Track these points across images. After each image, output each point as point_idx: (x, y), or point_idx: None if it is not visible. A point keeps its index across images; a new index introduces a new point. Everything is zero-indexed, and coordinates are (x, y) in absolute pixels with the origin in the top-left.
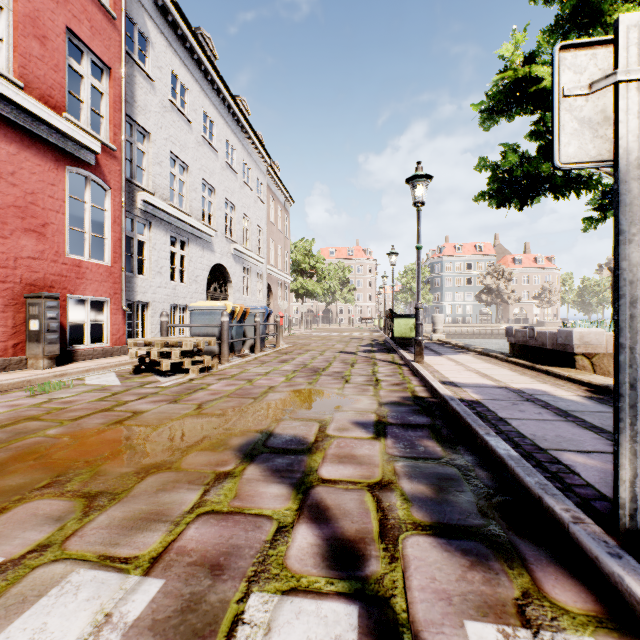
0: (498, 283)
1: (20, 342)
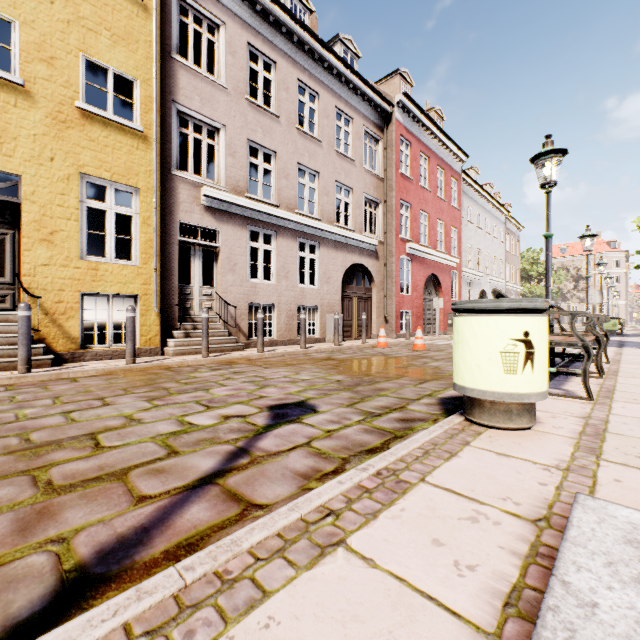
0: None
1: (445, 327)
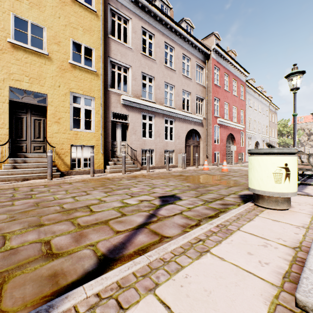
0: None
1: (237, 160)
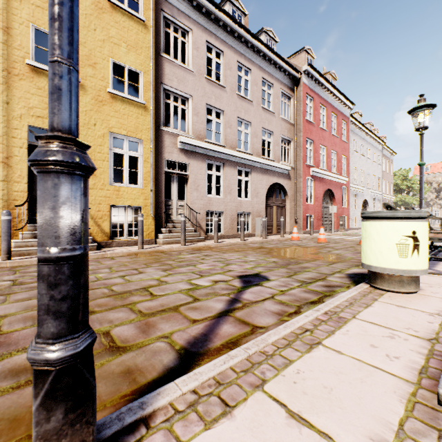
0: None
1: (337, 226)
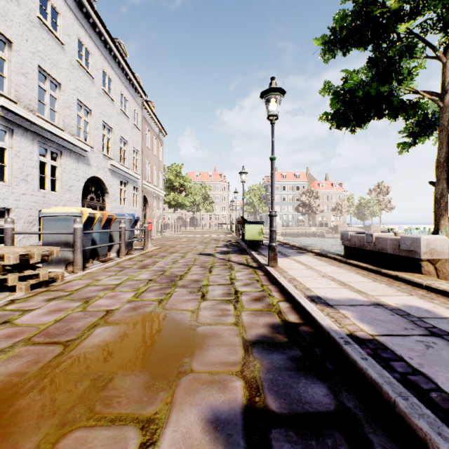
0: (310, 200)
1: None
